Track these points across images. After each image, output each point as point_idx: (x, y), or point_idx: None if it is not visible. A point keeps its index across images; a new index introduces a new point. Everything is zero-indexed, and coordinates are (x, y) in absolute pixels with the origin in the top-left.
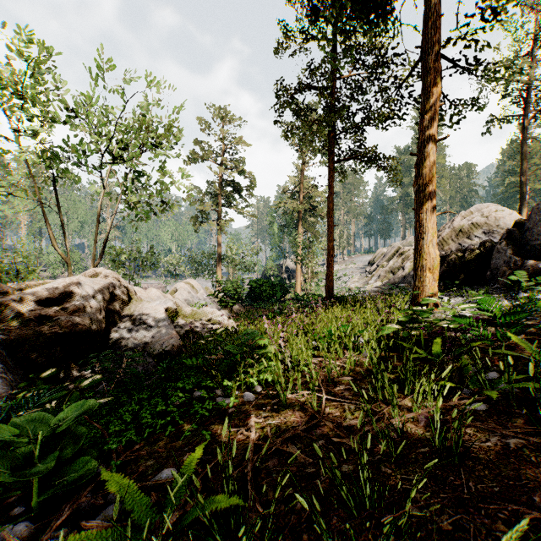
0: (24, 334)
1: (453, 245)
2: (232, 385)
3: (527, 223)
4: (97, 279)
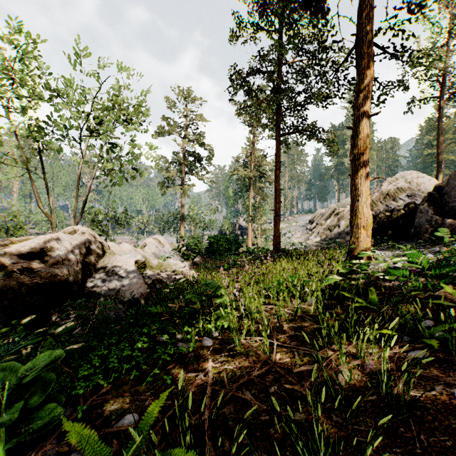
0: (8, 284)
1: (381, 206)
2: (191, 330)
3: (445, 187)
4: (75, 235)
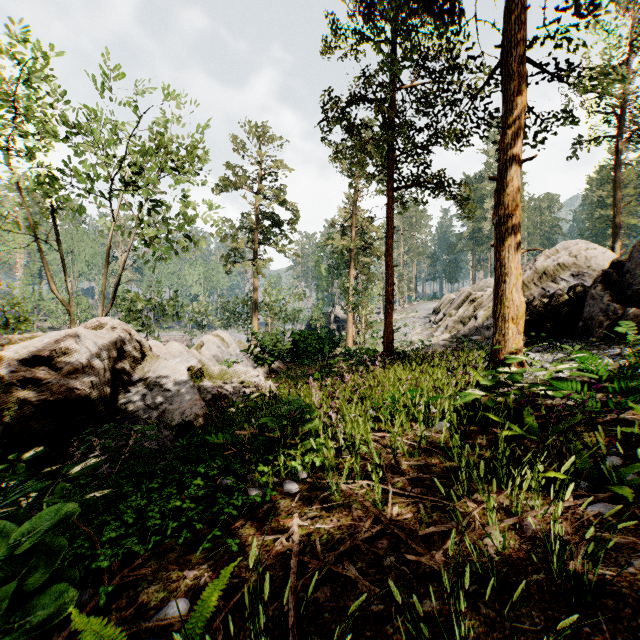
0: (4, 402)
1: (535, 290)
2: (268, 470)
3: (627, 263)
4: (102, 331)
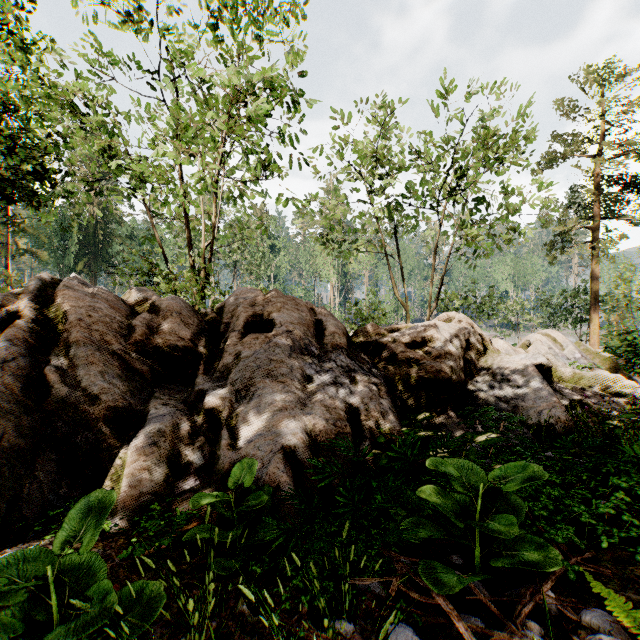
0: (397, 374)
1: None
2: None
3: None
4: (451, 324)
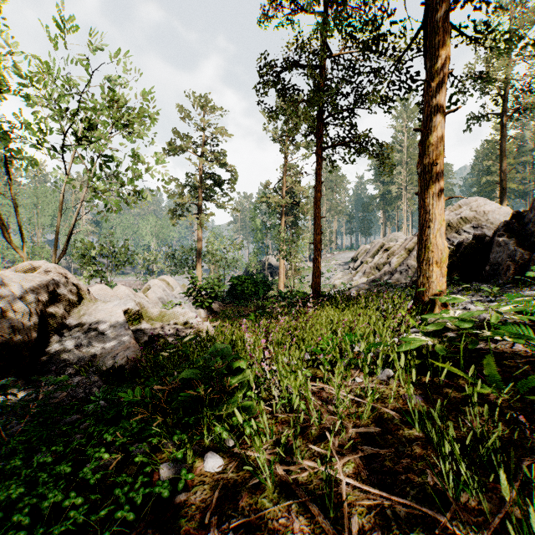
0: None
1: None
2: (187, 438)
3: (528, 214)
4: (33, 275)
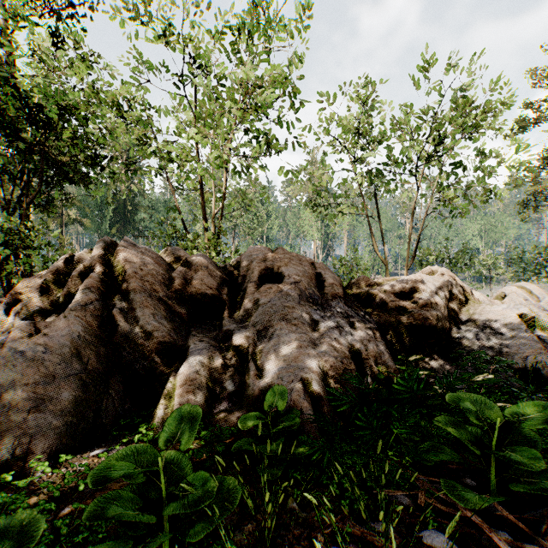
0: (387, 320)
1: None
2: None
3: None
4: (435, 277)
